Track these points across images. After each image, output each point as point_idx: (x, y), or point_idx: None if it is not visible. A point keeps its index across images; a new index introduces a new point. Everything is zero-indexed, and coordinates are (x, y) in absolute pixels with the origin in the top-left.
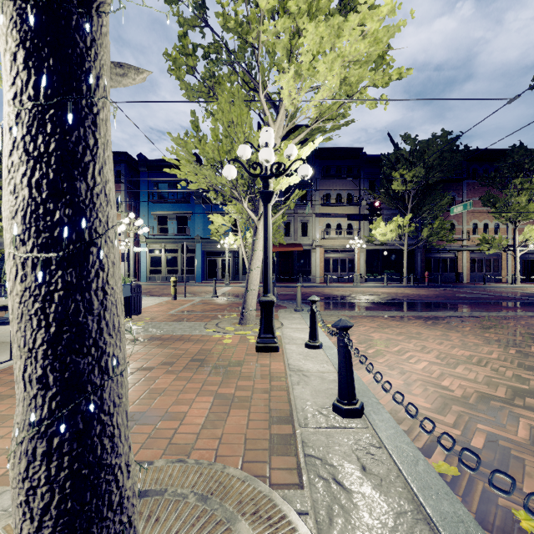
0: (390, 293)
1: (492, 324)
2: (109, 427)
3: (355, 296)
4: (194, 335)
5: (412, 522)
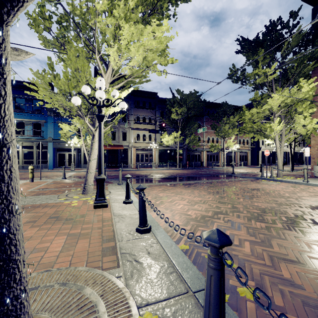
0: (170, 172)
1: (212, 185)
2: (14, 241)
3: (152, 175)
4: (50, 203)
5: (167, 268)
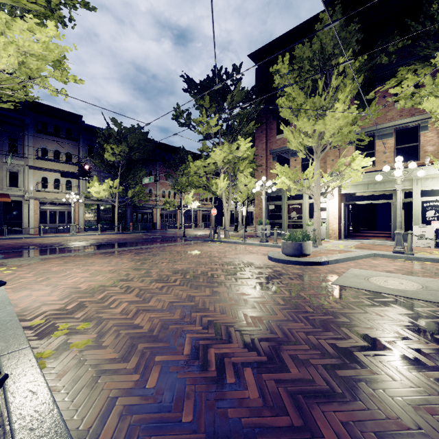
0: (99, 239)
1: (145, 251)
2: None
3: (64, 243)
4: None
5: None
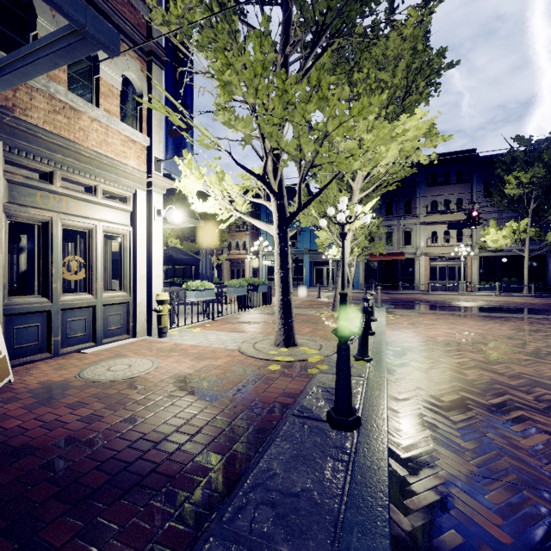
0: (492, 301)
1: (548, 323)
2: (291, 302)
3: (447, 302)
4: (304, 314)
5: None
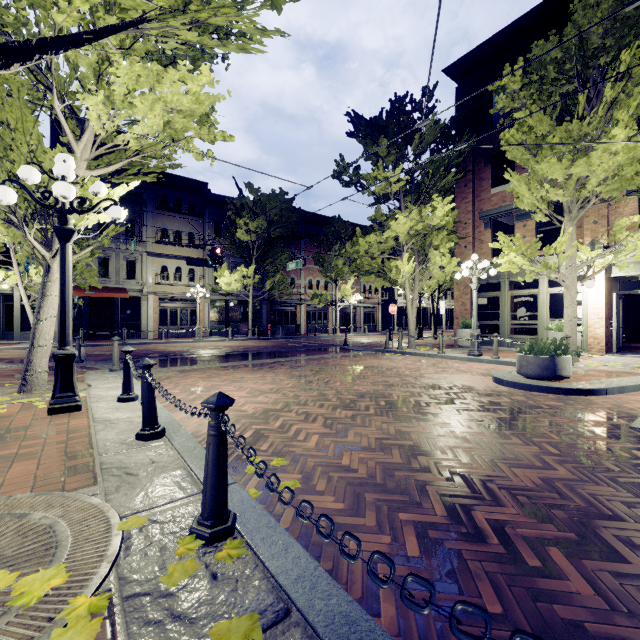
0: (233, 346)
1: (302, 365)
2: None
3: (193, 351)
4: None
5: (179, 474)
